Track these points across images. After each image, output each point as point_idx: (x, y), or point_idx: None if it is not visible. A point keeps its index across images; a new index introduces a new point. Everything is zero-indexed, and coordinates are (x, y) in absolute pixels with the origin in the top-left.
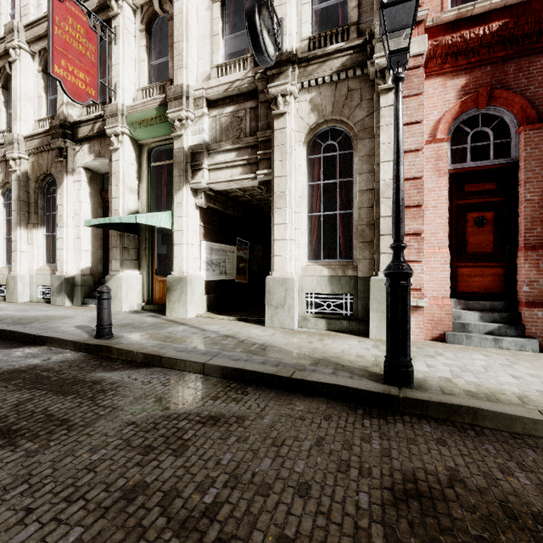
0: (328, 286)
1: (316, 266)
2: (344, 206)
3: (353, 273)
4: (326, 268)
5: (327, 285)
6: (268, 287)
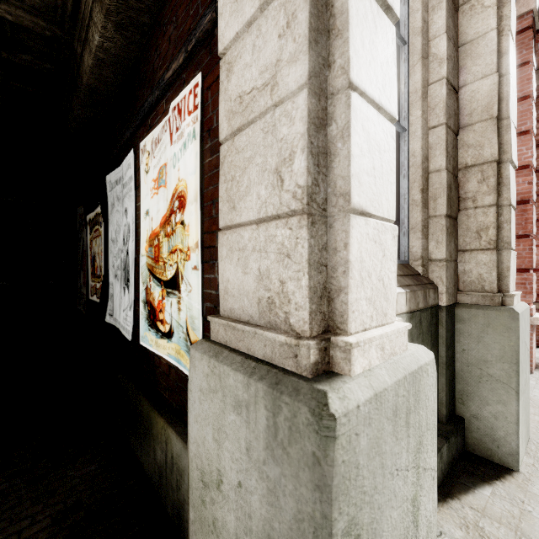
0: None
1: None
2: None
3: (435, 298)
4: (399, 287)
5: None
6: (349, 500)
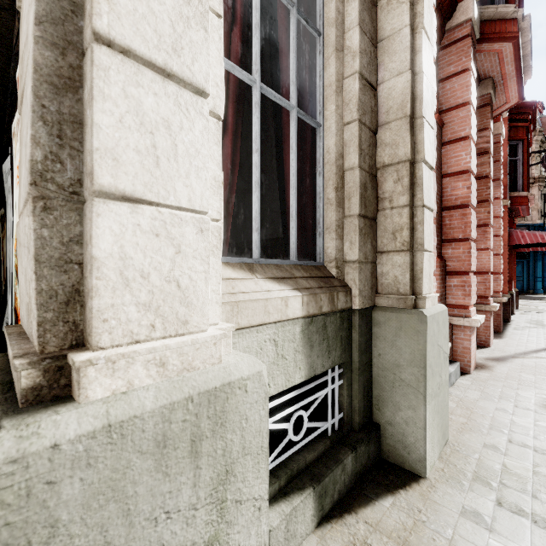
0: (303, 354)
1: (264, 284)
2: (299, 102)
3: (346, 301)
4: (294, 290)
5: (301, 352)
6: None
